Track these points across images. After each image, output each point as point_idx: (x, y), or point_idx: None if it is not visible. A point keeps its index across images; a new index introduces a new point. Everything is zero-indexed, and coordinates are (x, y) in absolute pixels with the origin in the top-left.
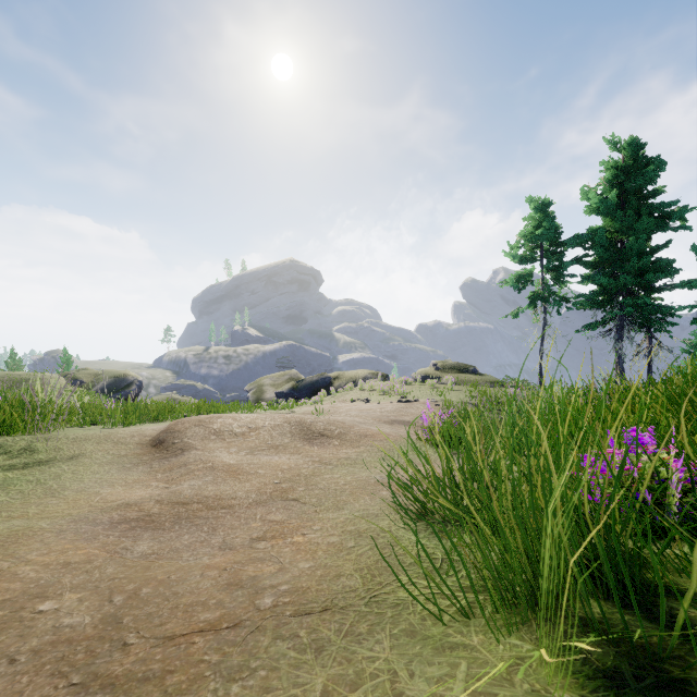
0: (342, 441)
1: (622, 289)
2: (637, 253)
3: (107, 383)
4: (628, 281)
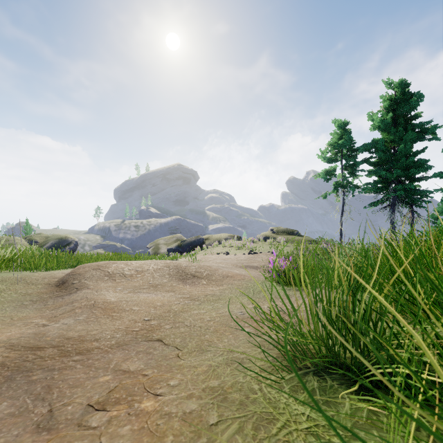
0: (209, 281)
1: (394, 179)
2: (405, 155)
3: (53, 243)
4: (399, 174)
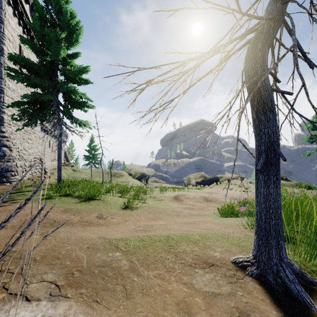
0: (214, 202)
1: None
2: None
3: (139, 175)
4: None
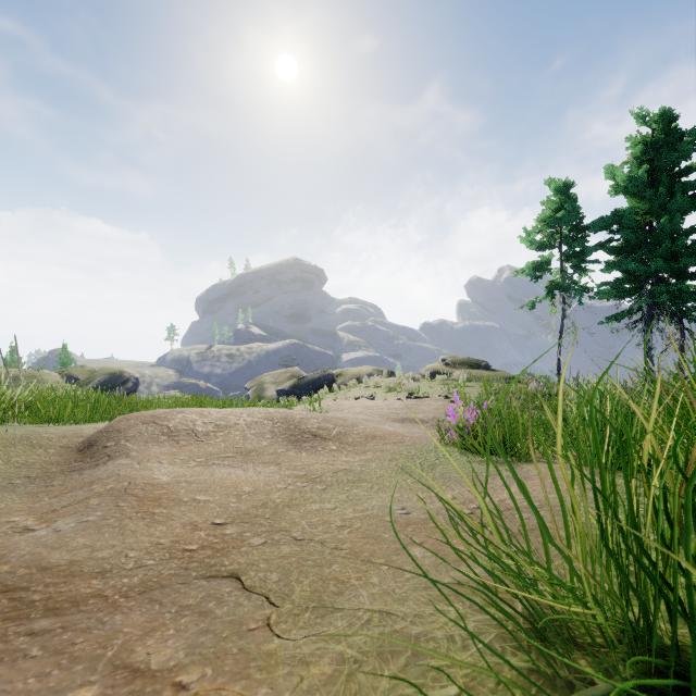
0: (342, 444)
1: (652, 275)
2: (670, 235)
3: (102, 380)
4: (660, 266)
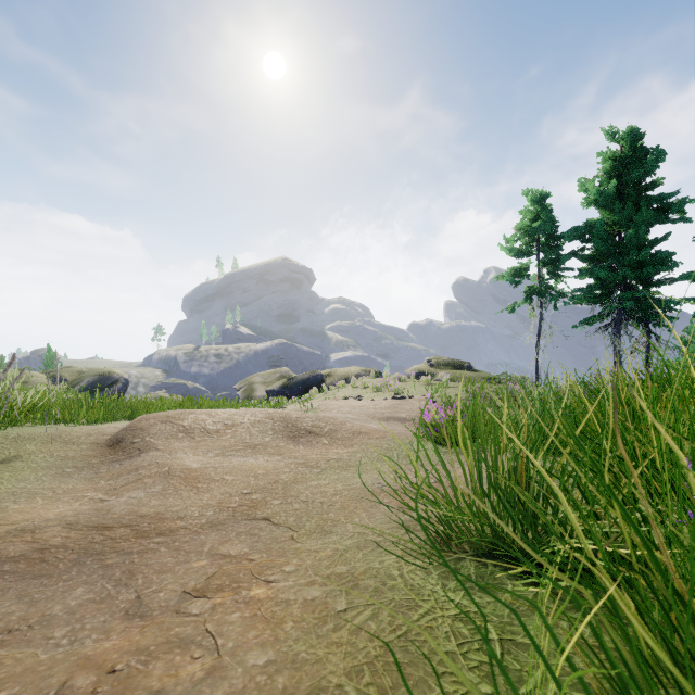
0: (332, 439)
1: (620, 282)
2: (636, 245)
3: (91, 381)
4: (627, 274)
